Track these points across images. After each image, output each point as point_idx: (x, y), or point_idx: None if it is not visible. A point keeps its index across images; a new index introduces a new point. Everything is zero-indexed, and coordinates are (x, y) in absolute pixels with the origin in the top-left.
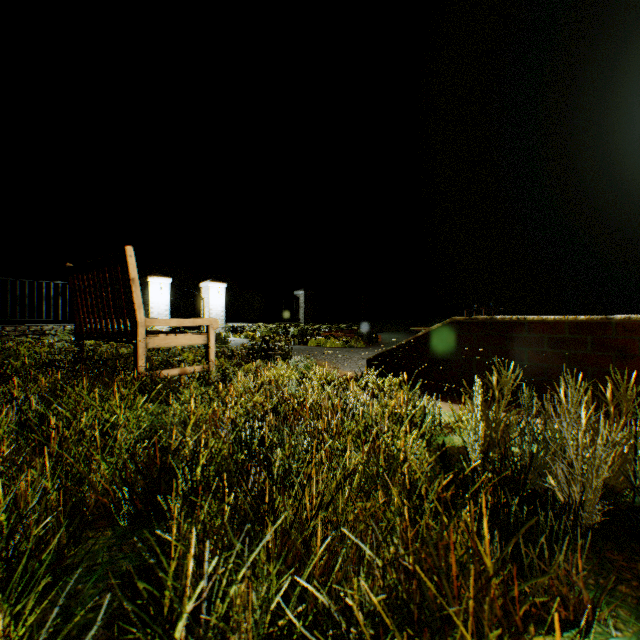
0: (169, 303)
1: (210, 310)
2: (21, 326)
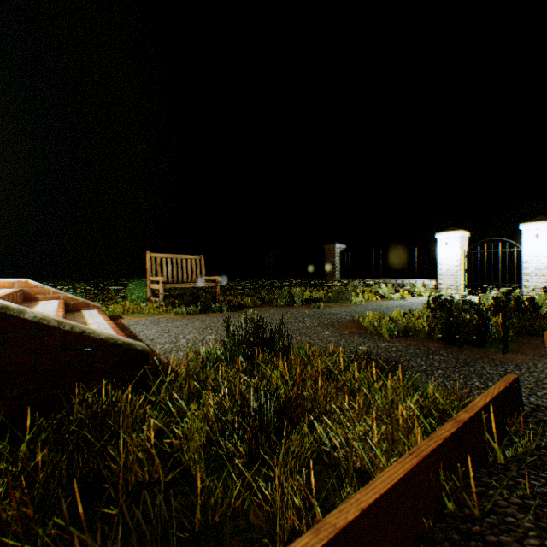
0: (458, 258)
1: (522, 263)
2: (359, 279)
